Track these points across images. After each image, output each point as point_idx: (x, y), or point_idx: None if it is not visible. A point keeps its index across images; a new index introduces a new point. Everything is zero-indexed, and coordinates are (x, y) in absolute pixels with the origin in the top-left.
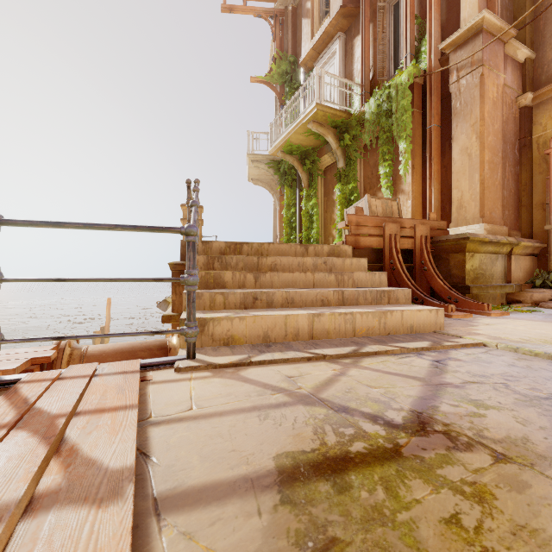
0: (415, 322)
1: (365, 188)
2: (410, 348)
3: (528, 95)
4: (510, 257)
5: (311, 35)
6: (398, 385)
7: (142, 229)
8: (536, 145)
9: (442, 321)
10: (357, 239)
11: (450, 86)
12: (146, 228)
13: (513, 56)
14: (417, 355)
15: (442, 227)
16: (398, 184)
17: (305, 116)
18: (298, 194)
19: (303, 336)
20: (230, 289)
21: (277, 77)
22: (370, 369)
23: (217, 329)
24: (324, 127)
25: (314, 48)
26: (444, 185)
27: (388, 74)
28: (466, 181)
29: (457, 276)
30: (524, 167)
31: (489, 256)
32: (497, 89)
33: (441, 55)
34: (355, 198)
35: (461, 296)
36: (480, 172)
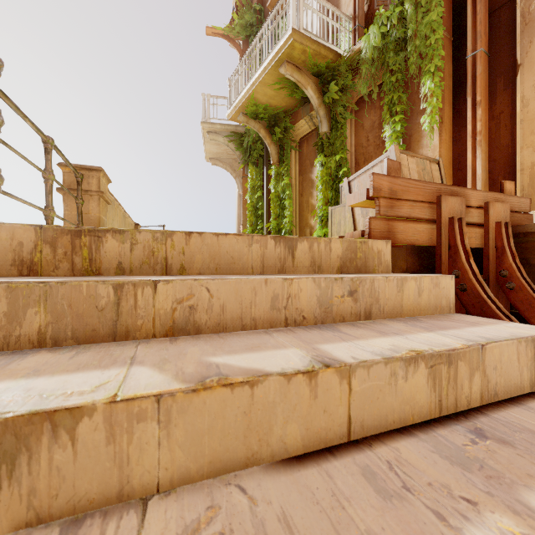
0: None
1: (357, 161)
2: None
3: None
4: None
5: None
6: None
7: None
8: None
9: None
10: (391, 226)
11: None
12: None
13: None
14: None
15: (523, 208)
16: (414, 148)
17: (276, 54)
18: (266, 173)
19: None
20: None
21: (239, 29)
22: None
23: None
24: (302, 72)
25: None
26: (494, 146)
27: (390, 2)
28: None
29: None
30: None
31: None
32: None
33: None
34: (344, 174)
35: None
36: None
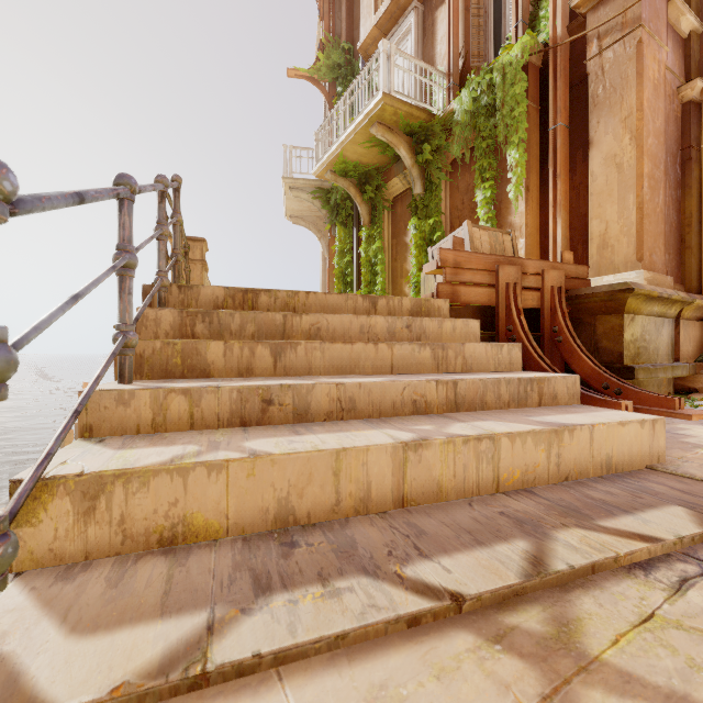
0: (615, 448)
1: (452, 224)
2: (667, 542)
3: (697, 82)
4: (677, 322)
5: (374, 8)
6: None
7: None
8: None
9: (662, 443)
10: (455, 290)
11: (587, 63)
12: None
13: (675, 25)
14: None
15: (581, 274)
16: (503, 215)
17: (367, 115)
18: (356, 235)
19: (380, 501)
20: (219, 378)
21: (325, 70)
22: (650, 695)
23: (139, 503)
24: (394, 133)
25: (378, 26)
26: (575, 214)
27: (486, 59)
28: (613, 206)
29: (609, 351)
30: (690, 191)
31: (653, 320)
32: (658, 67)
33: (569, 22)
34: (439, 239)
35: (624, 383)
36: (637, 190)
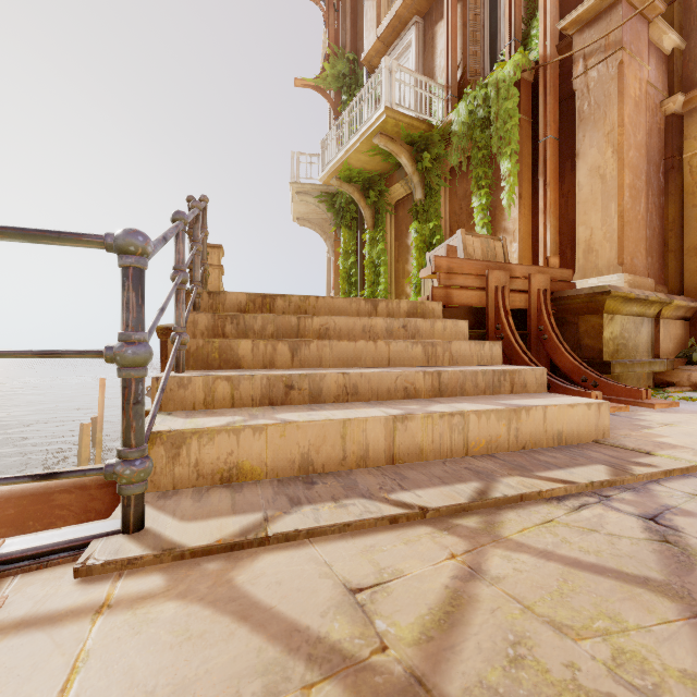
0: (565, 425)
1: (451, 228)
2: (581, 484)
3: (678, 97)
4: (657, 321)
5: (378, 22)
6: (628, 621)
7: (4, 234)
8: (687, 167)
9: (607, 422)
10: (449, 293)
11: (574, 81)
12: (13, 232)
13: (658, 43)
14: (601, 501)
15: (566, 277)
16: (498, 220)
17: (370, 127)
18: (360, 238)
19: (375, 459)
20: (248, 369)
21: (331, 80)
22: (530, 551)
23: (208, 452)
24: (396, 142)
25: (381, 39)
26: (564, 221)
27: (483, 72)
28: (597, 214)
29: (590, 348)
30: (672, 198)
31: (632, 319)
32: (639, 85)
33: (558, 41)
34: (438, 242)
35: (600, 377)
36: (619, 200)
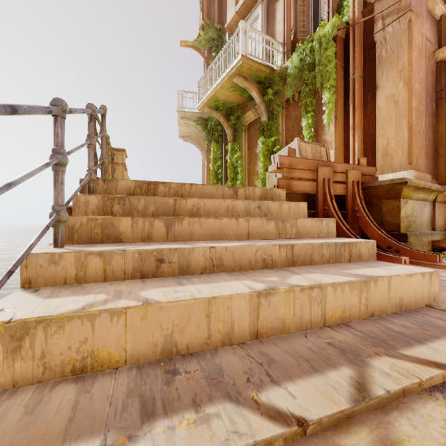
0: (405, 293)
1: (286, 141)
2: None
3: None
4: (433, 204)
5: (236, 1)
6: None
7: None
8: None
9: (437, 288)
10: (289, 183)
11: (375, 35)
12: None
13: (432, 11)
14: None
15: (371, 173)
16: (320, 134)
17: (231, 70)
18: (224, 148)
19: (240, 335)
20: (128, 243)
21: (204, 42)
22: None
23: (56, 342)
24: (249, 81)
25: (238, 13)
26: (366, 134)
27: (308, 34)
28: (392, 128)
29: (391, 223)
30: (441, 119)
31: (419, 203)
32: (421, 37)
33: (362, 9)
34: (278, 150)
35: (401, 245)
36: (408, 118)
